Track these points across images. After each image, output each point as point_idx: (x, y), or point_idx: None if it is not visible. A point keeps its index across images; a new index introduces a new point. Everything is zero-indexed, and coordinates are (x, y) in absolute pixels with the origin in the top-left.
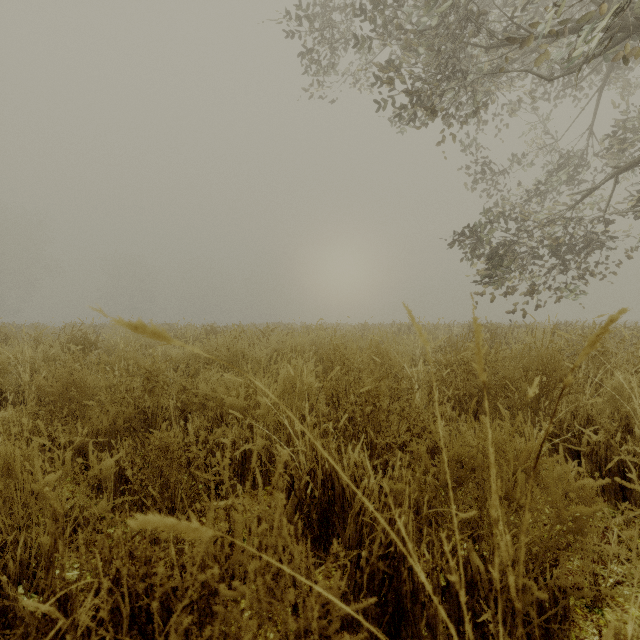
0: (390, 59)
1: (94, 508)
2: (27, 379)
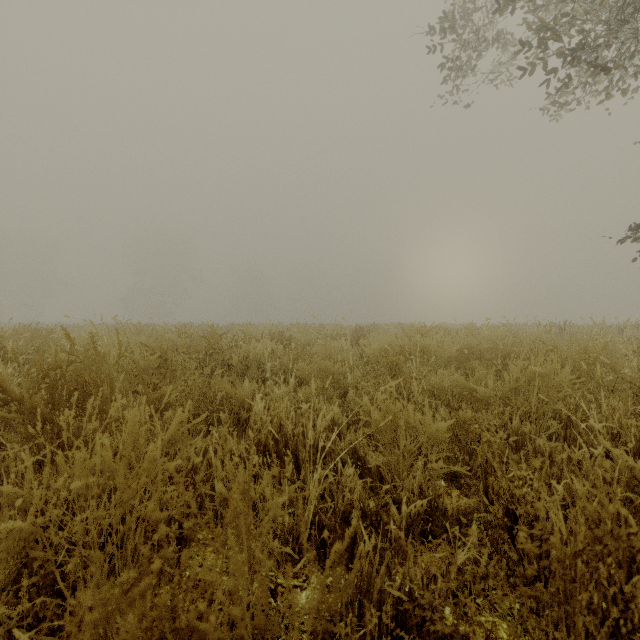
0: None
1: (429, 455)
2: (269, 365)
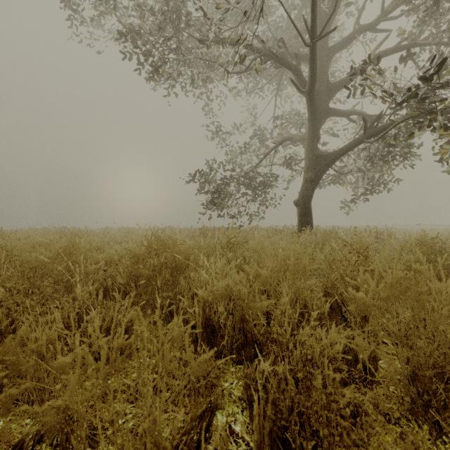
0: (134, 29)
1: None
2: None
